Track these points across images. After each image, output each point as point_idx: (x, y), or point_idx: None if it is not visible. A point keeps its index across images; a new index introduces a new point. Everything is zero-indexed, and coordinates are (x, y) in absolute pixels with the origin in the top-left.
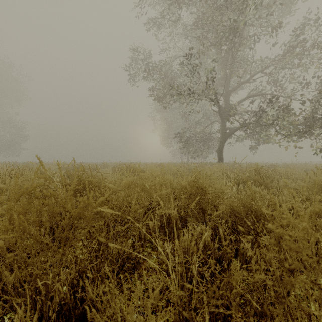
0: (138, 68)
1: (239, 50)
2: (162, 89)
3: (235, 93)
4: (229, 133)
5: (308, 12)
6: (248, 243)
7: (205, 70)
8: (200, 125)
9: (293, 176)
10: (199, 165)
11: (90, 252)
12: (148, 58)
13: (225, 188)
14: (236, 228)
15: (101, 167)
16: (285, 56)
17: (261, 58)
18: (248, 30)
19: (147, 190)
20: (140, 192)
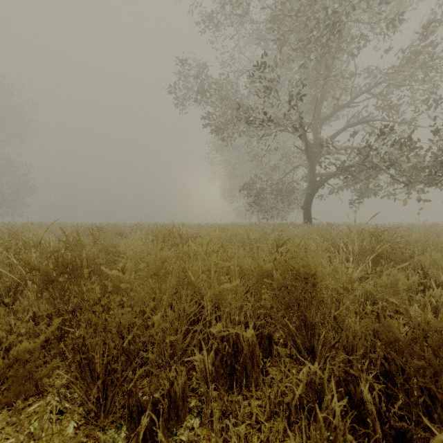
0: (188, 88)
1: (337, 57)
2: (223, 117)
3: (327, 124)
4: (320, 181)
5: (437, 3)
6: (430, 419)
7: (288, 83)
8: (277, 170)
9: (434, 246)
10: (278, 228)
11: (58, 431)
12: (202, 72)
13: (353, 278)
14: (390, 372)
15: (134, 230)
16: (403, 66)
17: (368, 70)
18: (349, 30)
19: (192, 282)
20: (177, 286)
